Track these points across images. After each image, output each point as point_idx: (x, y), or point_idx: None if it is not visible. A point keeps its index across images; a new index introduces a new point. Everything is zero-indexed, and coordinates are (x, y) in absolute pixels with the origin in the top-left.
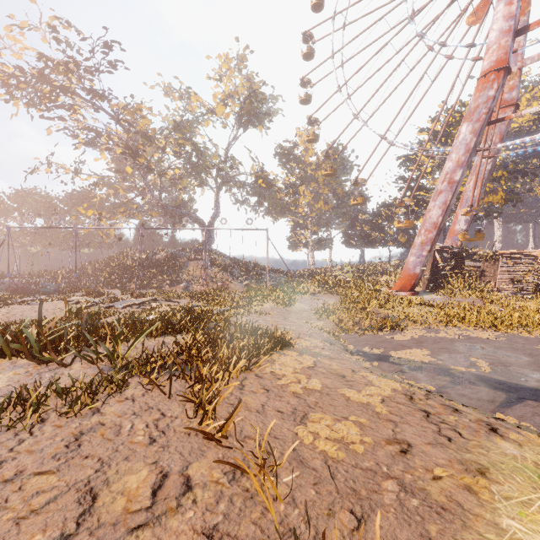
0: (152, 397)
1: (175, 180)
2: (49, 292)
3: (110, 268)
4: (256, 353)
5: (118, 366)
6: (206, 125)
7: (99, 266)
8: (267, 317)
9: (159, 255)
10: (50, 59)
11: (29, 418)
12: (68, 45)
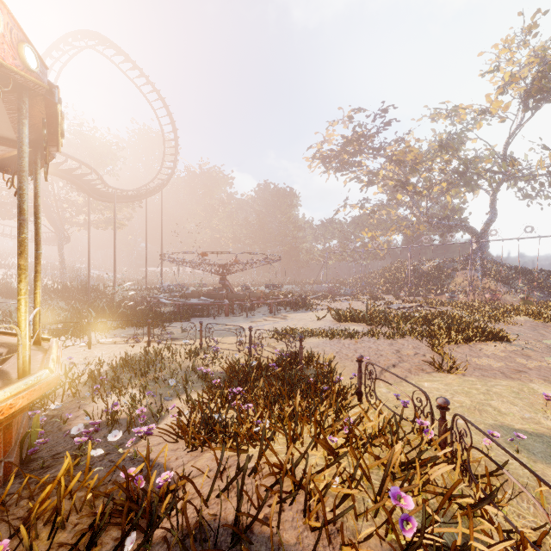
0: (415, 342)
1: (442, 192)
2: (348, 295)
3: (384, 278)
4: (475, 338)
5: (401, 330)
6: (477, 127)
7: (376, 275)
8: (514, 327)
9: (425, 266)
10: (348, 140)
11: (376, 336)
12: (359, 126)
